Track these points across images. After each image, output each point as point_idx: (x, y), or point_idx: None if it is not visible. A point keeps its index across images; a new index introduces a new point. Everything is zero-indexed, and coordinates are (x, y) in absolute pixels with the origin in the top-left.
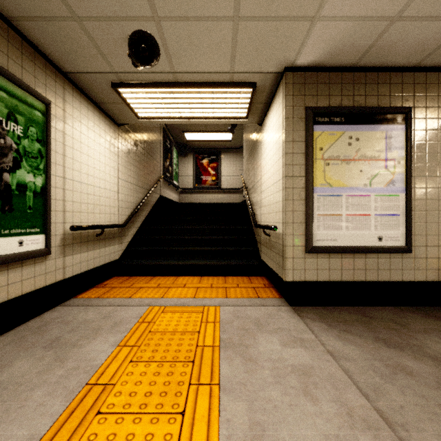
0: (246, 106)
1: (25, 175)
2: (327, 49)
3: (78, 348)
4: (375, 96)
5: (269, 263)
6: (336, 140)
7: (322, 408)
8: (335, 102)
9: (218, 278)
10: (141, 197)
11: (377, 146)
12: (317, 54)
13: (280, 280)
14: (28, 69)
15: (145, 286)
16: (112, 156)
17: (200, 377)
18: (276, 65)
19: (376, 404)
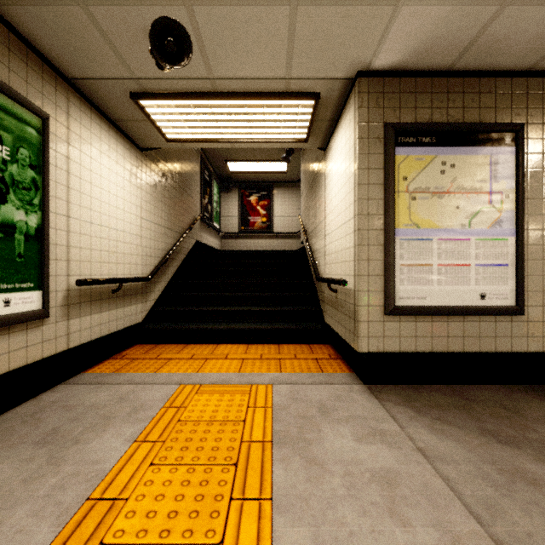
0: (306, 124)
1: (13, 212)
2: (414, 46)
3: (82, 444)
4: (476, 109)
5: (335, 328)
6: (425, 167)
7: (417, 536)
8: (423, 117)
9: (269, 346)
10: (172, 243)
11: (479, 174)
12: (400, 52)
13: (351, 350)
14: (18, 72)
15: (176, 358)
16: (134, 189)
17: (245, 489)
18: (346, 69)
19: (492, 531)
